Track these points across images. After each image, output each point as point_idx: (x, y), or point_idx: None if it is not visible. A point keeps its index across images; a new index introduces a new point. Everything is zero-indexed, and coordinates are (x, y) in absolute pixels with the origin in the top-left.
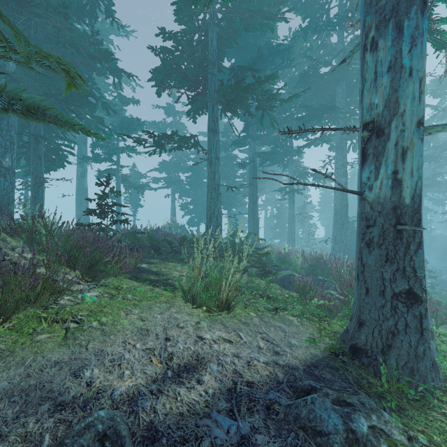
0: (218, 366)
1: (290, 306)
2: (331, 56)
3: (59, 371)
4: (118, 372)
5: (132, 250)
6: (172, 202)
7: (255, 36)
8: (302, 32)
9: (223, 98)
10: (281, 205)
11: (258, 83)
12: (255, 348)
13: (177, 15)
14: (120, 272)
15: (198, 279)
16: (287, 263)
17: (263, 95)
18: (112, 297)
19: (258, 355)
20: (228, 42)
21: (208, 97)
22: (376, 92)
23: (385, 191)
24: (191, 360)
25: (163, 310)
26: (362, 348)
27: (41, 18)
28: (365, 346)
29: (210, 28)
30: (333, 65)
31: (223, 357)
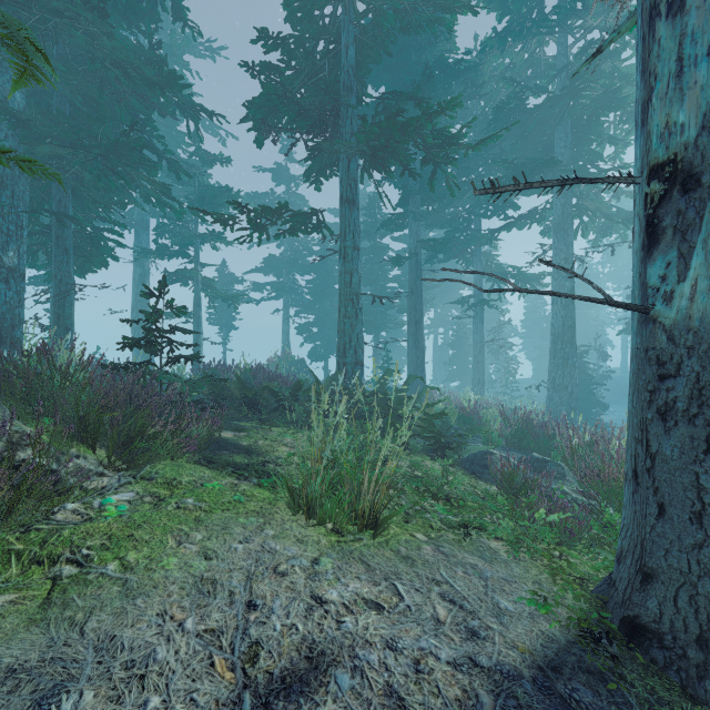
0: (353, 676)
1: (488, 516)
2: (545, 78)
3: (10, 697)
4: (135, 700)
5: (204, 410)
6: (284, 321)
7: (418, 48)
8: (498, 39)
9: (366, 145)
10: (460, 326)
11: (427, 116)
12: (430, 624)
13: (288, 5)
14: (179, 451)
15: (317, 468)
16: (478, 431)
17: (435, 138)
18: (157, 503)
19: (435, 642)
20: (375, 52)
21: (340, 144)
22: (682, 99)
23: (703, 303)
24: (296, 659)
25: (251, 532)
26: (650, 627)
27: (64, 19)
28: (658, 625)
29: (344, 28)
30: (550, 92)
31: (363, 650)
